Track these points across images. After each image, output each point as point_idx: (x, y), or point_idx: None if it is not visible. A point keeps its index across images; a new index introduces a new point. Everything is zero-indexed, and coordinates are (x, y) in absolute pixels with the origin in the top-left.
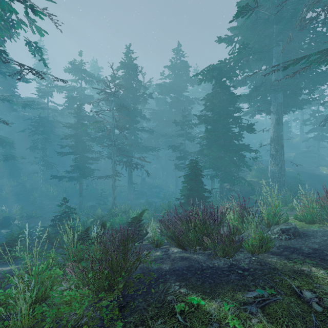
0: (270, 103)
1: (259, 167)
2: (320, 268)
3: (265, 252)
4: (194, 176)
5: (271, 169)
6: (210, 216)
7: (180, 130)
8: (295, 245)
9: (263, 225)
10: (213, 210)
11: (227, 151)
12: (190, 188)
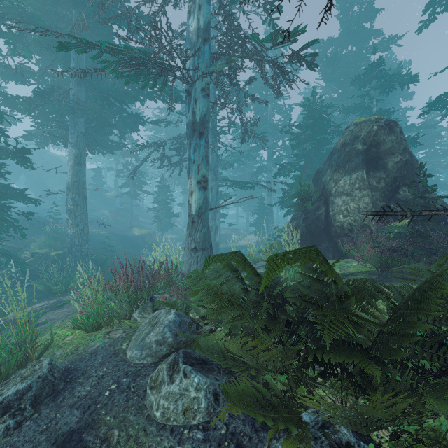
0: (67, 128)
1: (55, 229)
2: None
3: None
4: None
5: (69, 232)
6: None
7: None
8: None
9: None
10: None
11: None
12: None
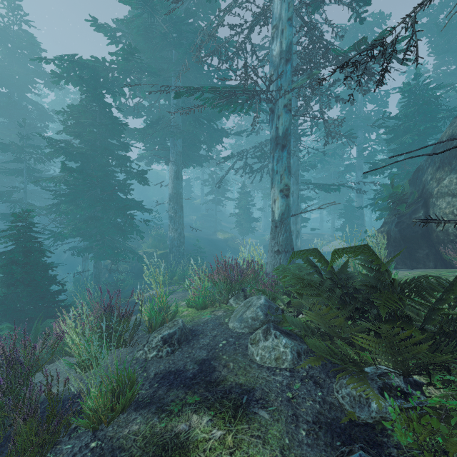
0: (169, 150)
1: (158, 233)
2: (203, 411)
3: (125, 409)
4: (22, 255)
5: (170, 235)
6: (7, 360)
7: (14, 161)
8: (178, 364)
9: (144, 331)
10: (1, 352)
11: (106, 209)
12: (12, 281)
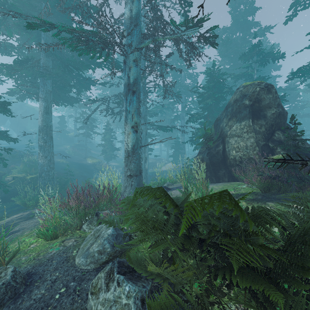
0: (38, 87)
1: (30, 159)
2: None
3: None
4: None
5: (40, 162)
6: None
7: None
8: None
9: None
10: None
11: None
12: None
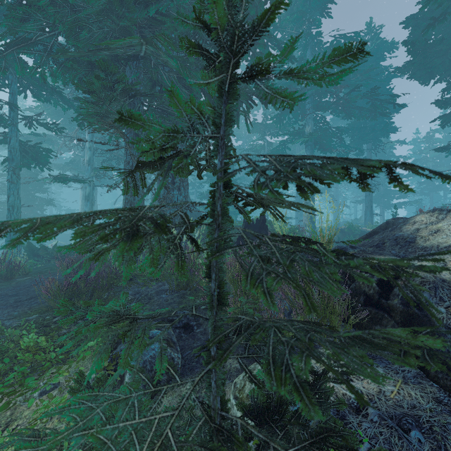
0: None
1: None
2: None
3: None
4: None
5: None
6: None
7: None
8: None
9: None
10: None
11: None
12: None
